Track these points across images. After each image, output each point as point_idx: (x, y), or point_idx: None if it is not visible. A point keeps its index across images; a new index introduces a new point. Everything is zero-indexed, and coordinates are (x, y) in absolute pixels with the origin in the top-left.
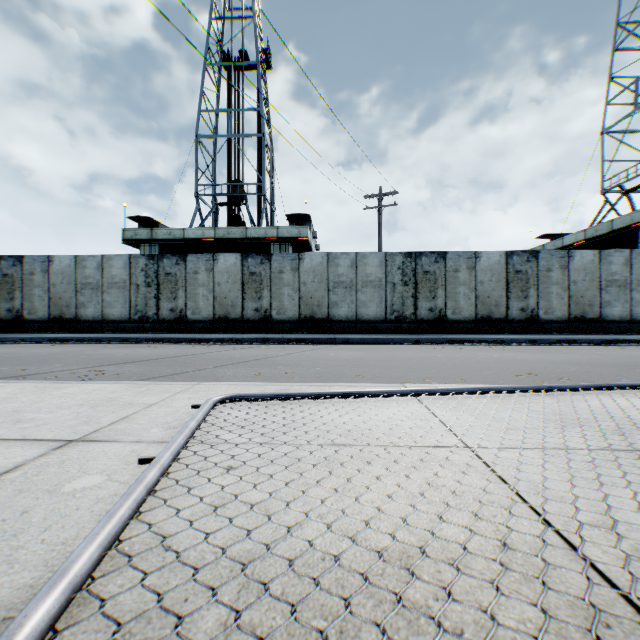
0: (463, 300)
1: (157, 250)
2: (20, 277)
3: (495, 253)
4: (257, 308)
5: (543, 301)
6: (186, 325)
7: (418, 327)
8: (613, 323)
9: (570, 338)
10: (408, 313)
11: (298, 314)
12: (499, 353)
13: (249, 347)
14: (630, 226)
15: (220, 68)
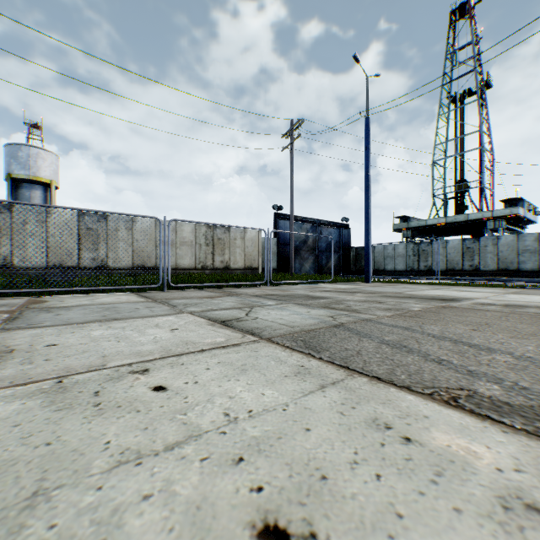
0: None
1: (410, 233)
2: (363, 254)
3: None
4: (470, 265)
5: None
6: (431, 273)
7: None
8: None
9: None
10: None
11: (496, 267)
12: None
13: None
14: None
15: (448, 108)
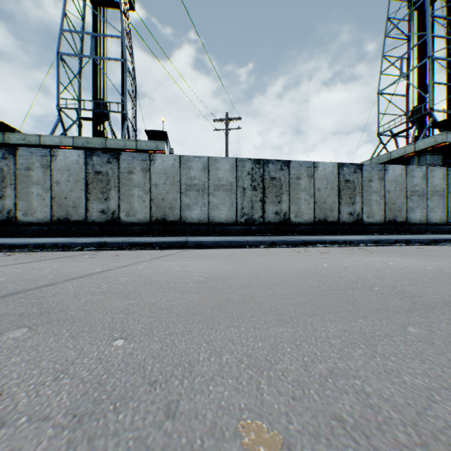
0: (304, 205)
1: None
2: None
3: (330, 164)
4: (103, 209)
5: (366, 207)
6: (16, 228)
7: (266, 229)
8: (415, 225)
9: (406, 238)
10: (257, 216)
11: (149, 216)
12: (383, 258)
13: (67, 256)
14: (404, 156)
15: None
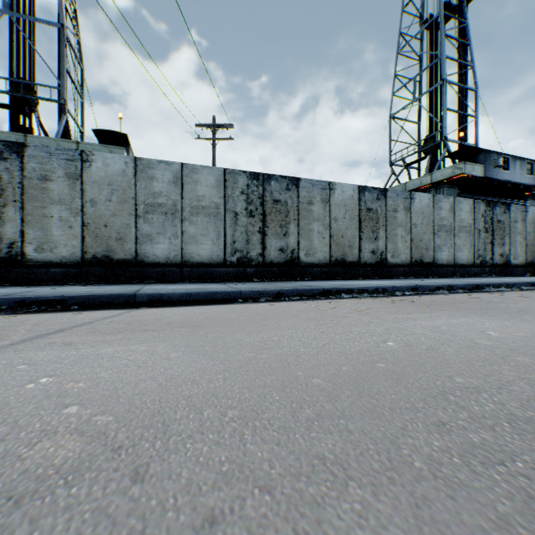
0: (317, 239)
1: None
2: None
3: (349, 186)
4: None
5: (391, 243)
6: None
7: (267, 272)
8: (443, 267)
9: (447, 284)
10: (254, 253)
11: (81, 252)
12: (463, 321)
13: None
14: (420, 188)
15: None
